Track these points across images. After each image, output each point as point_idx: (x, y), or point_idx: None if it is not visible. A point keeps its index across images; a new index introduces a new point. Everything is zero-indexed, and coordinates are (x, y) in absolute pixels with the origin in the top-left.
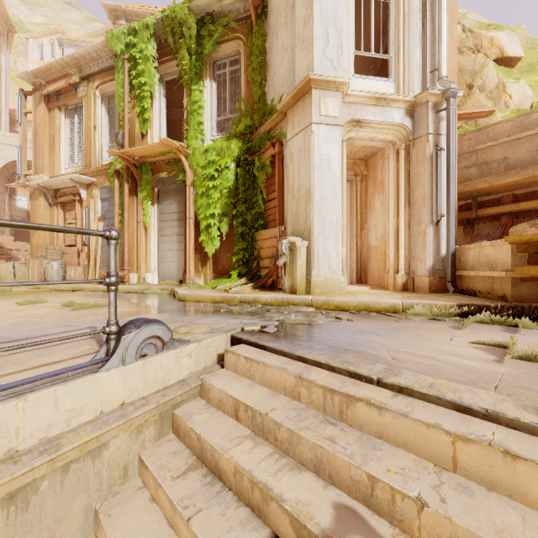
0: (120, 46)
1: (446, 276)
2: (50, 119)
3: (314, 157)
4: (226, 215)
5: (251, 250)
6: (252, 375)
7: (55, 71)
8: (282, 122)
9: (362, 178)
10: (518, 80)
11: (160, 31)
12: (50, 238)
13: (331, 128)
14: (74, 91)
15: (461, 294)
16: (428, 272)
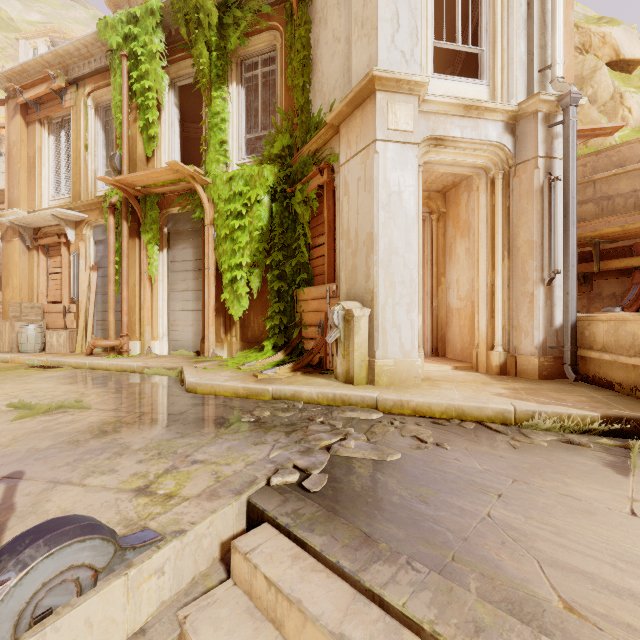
0: (116, 38)
1: (564, 356)
2: (28, 136)
3: (379, 189)
4: (257, 265)
5: (291, 314)
6: (279, 620)
7: (34, 72)
8: (333, 139)
9: (439, 216)
10: (639, 89)
11: (169, 19)
12: (28, 292)
13: (403, 147)
14: (59, 99)
15: (585, 383)
16: (537, 351)
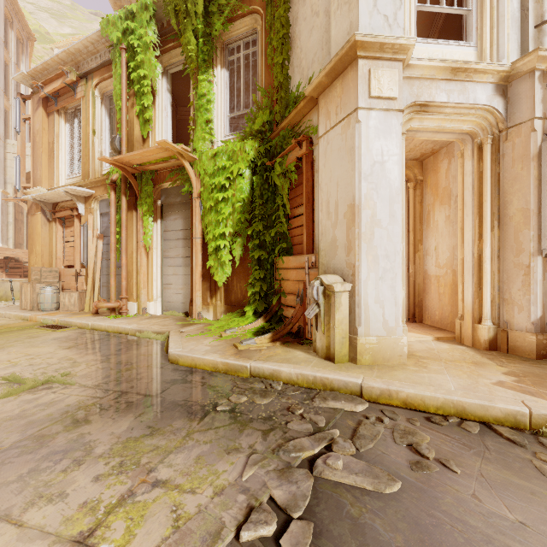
0: (116, 34)
1: None
2: (48, 125)
3: (361, 159)
4: (239, 235)
5: (271, 281)
6: None
7: (52, 70)
8: (312, 112)
9: (416, 184)
10: None
11: (161, 12)
12: (48, 257)
13: (387, 114)
14: (72, 91)
15: None
16: (534, 327)
